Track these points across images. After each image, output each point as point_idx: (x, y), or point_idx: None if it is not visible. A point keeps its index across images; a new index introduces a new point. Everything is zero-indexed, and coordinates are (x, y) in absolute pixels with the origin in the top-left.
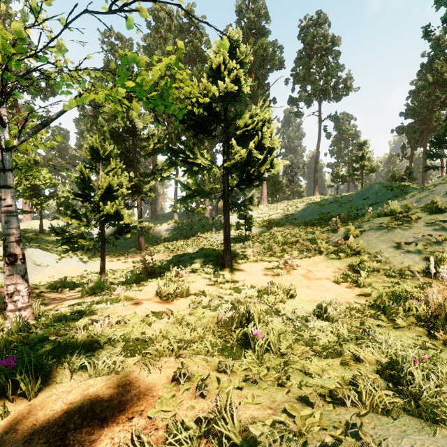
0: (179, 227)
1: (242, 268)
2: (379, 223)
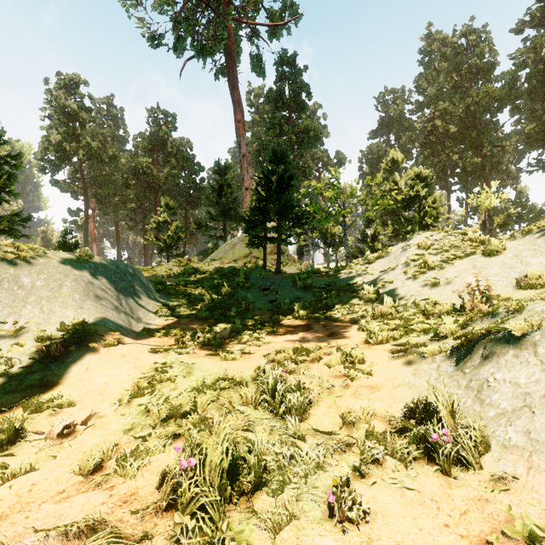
0: None
1: None
2: None
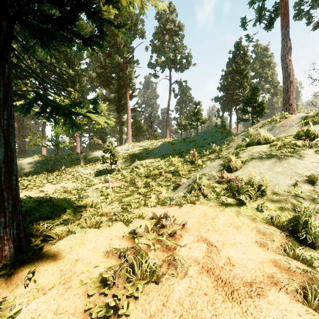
0: (44, 161)
1: (51, 256)
2: (259, 151)
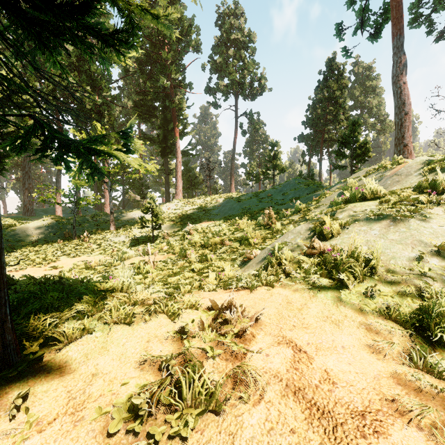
0: (59, 225)
1: (55, 369)
2: (365, 210)
